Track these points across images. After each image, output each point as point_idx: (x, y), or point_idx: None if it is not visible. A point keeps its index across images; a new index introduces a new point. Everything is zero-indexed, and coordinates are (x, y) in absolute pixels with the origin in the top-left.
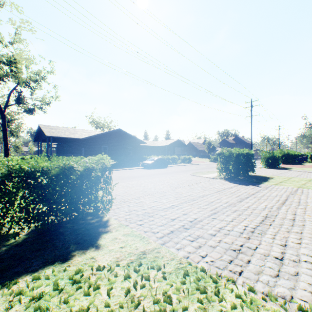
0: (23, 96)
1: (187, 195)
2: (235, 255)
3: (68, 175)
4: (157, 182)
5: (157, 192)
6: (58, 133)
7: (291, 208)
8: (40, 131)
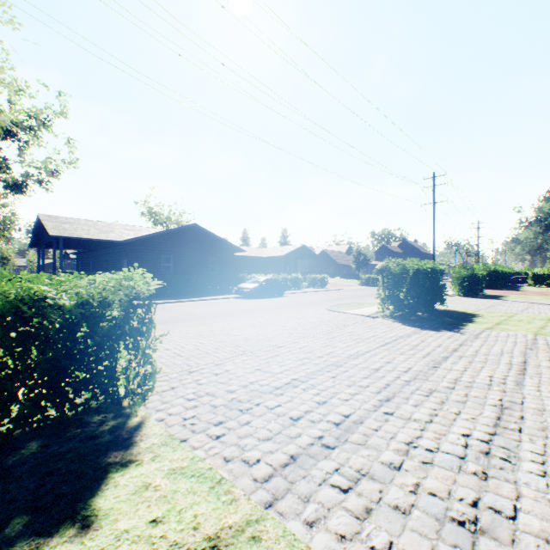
0: (3, 157)
1: (324, 354)
2: (469, 545)
3: (29, 320)
4: (263, 324)
5: (262, 347)
6: (76, 230)
7: (546, 384)
8: (42, 228)
